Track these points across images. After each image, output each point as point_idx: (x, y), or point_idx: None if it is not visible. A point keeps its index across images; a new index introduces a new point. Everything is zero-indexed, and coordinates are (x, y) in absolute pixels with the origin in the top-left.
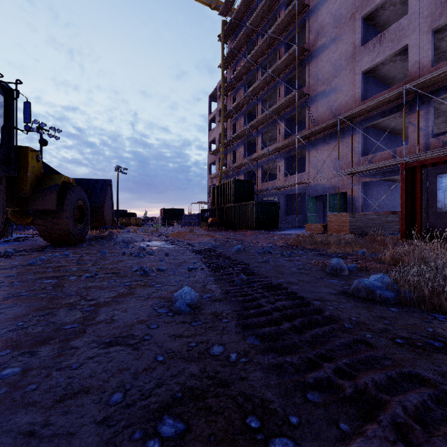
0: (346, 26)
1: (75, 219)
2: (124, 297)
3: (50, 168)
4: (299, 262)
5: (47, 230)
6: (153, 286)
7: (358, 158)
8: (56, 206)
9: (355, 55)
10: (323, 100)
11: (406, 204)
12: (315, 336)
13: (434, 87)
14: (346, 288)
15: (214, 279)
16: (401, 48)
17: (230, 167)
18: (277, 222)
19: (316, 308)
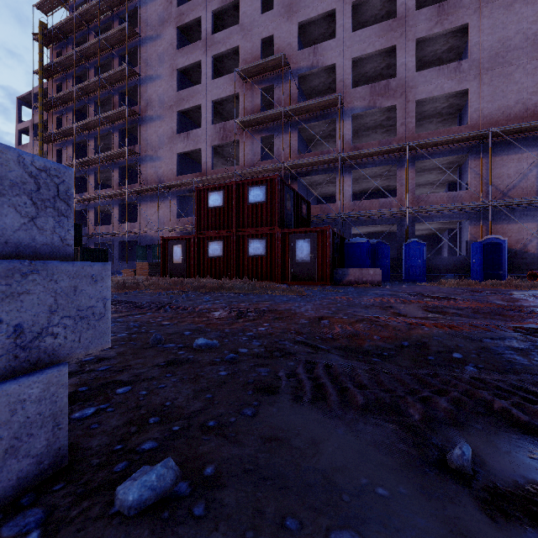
0: (168, 112)
1: None
2: None
3: None
4: None
5: None
6: None
7: (175, 219)
8: None
9: (173, 138)
10: (152, 164)
11: (163, 259)
12: None
13: (213, 183)
14: None
15: None
16: (198, 149)
17: None
18: None
19: None
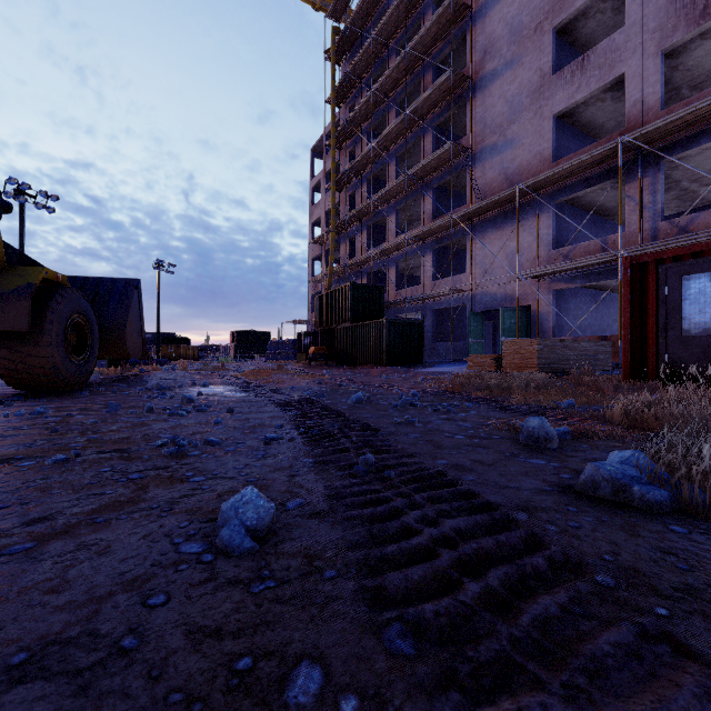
0: (530, 43)
1: (67, 347)
2: (116, 510)
3: (22, 256)
4: (468, 424)
5: (13, 367)
6: (187, 479)
7: (548, 252)
8: (30, 323)
9: (543, 88)
10: (494, 160)
11: (631, 323)
12: (544, 622)
13: (664, 142)
14: (565, 478)
15: (312, 462)
16: (614, 79)
17: (345, 264)
18: (421, 353)
19: (527, 533)
